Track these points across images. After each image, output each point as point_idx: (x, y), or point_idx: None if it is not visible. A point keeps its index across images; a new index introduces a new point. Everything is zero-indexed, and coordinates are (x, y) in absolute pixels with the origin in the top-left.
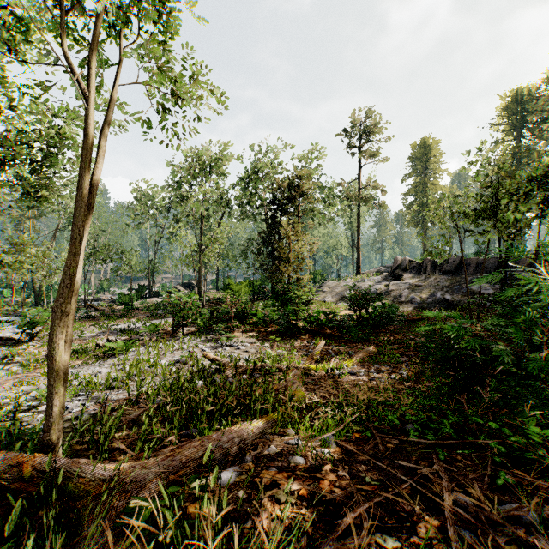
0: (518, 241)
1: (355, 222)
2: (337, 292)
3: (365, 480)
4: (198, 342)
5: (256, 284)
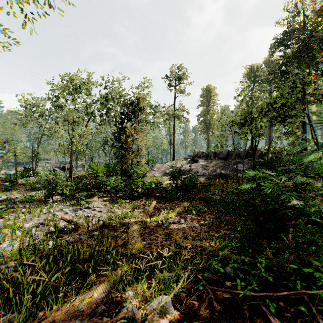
0: (262, 139)
1: (172, 130)
2: (162, 170)
3: None
4: (64, 207)
5: (111, 166)
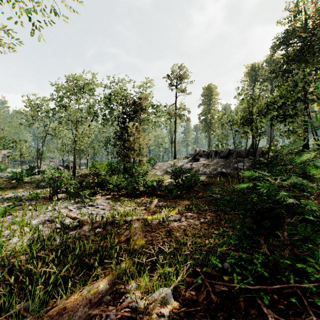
0: (263, 138)
1: (173, 129)
2: (163, 169)
3: None
4: (68, 204)
5: (113, 164)
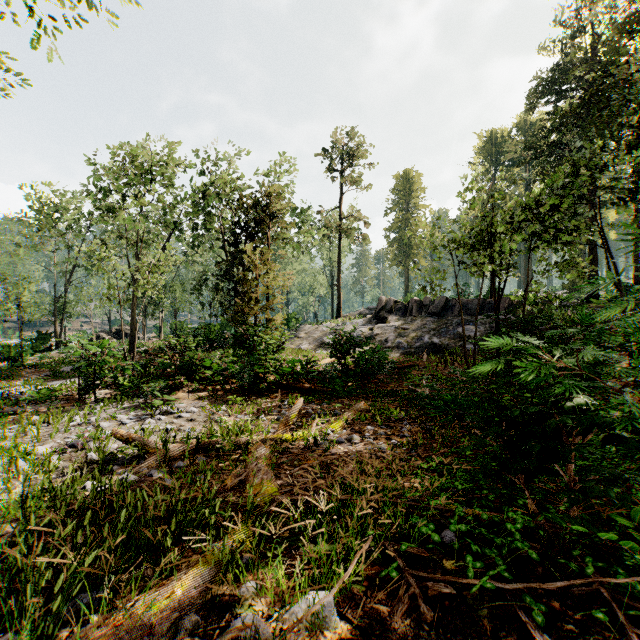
0: (513, 275)
1: (335, 258)
2: (315, 337)
3: None
4: (118, 411)
5: (214, 329)
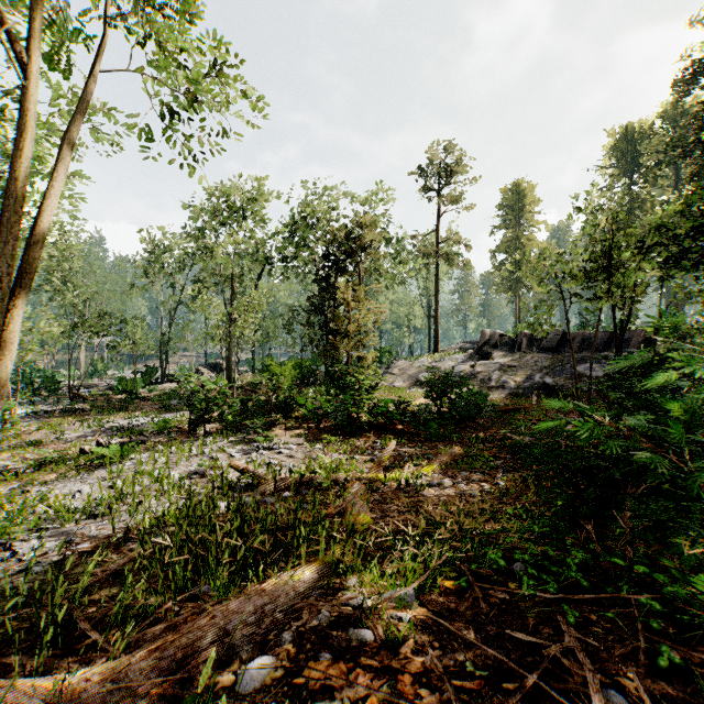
0: (638, 310)
1: (432, 286)
2: (410, 374)
3: (466, 668)
4: (225, 444)
5: (306, 365)
